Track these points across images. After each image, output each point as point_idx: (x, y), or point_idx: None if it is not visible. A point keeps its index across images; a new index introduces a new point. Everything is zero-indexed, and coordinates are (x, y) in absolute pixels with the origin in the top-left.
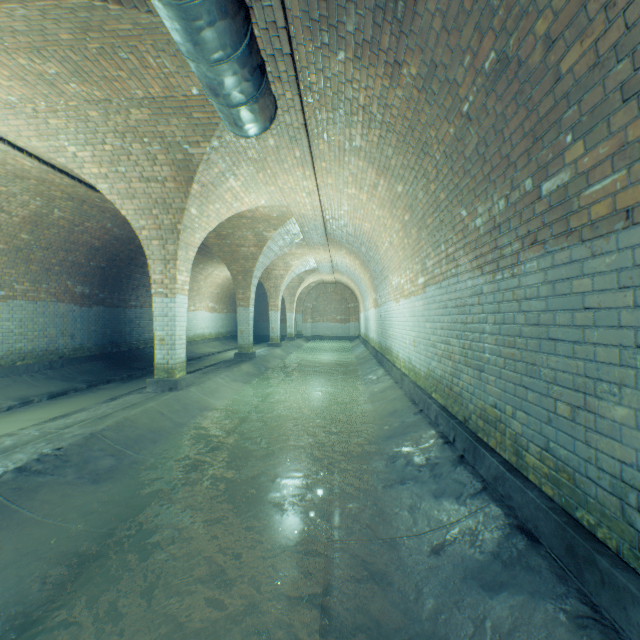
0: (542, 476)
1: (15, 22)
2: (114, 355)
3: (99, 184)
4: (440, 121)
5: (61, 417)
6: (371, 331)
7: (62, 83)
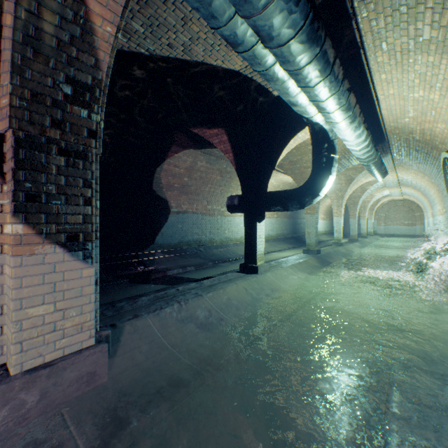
0: None
1: None
2: (295, 237)
3: None
4: (438, 176)
5: None
6: (430, 230)
7: None
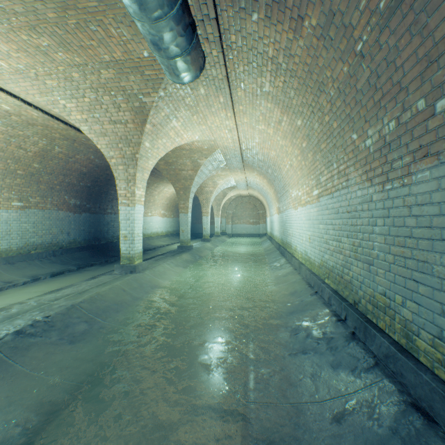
0: (435, 361)
1: (15, 5)
2: (96, 246)
3: (82, 126)
4: (335, 62)
5: (56, 290)
6: (275, 230)
7: (52, 53)
